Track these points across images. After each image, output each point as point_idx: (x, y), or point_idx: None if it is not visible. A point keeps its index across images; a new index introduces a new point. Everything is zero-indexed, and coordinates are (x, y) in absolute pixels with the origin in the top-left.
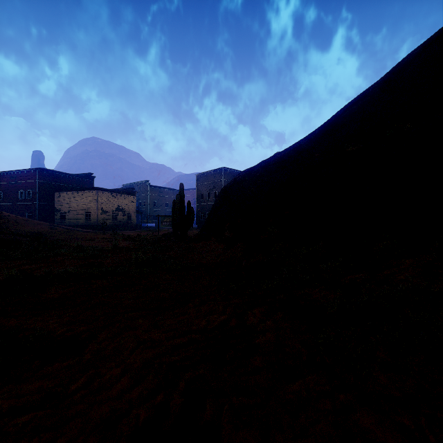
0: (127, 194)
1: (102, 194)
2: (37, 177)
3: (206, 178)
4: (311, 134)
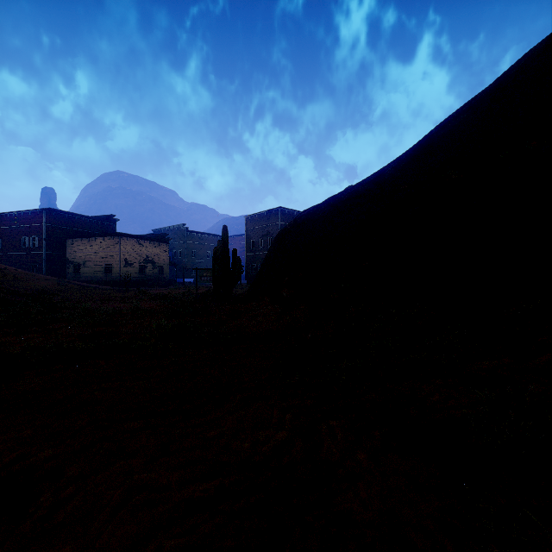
0: (157, 241)
1: (126, 242)
2: (43, 220)
3: (258, 221)
4: (395, 161)
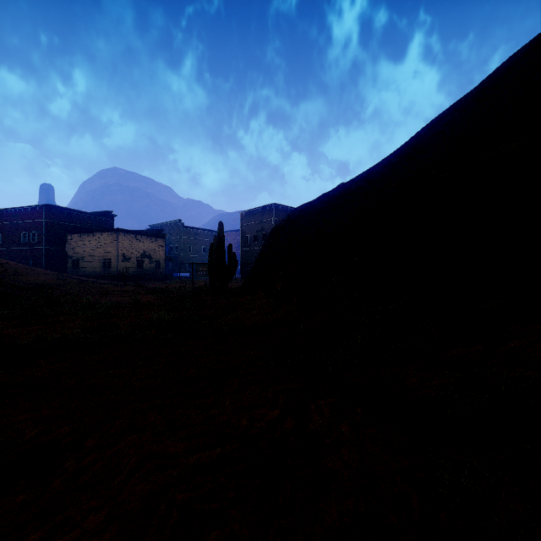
0: (154, 236)
1: (123, 237)
2: (43, 216)
3: (252, 217)
4: (385, 159)
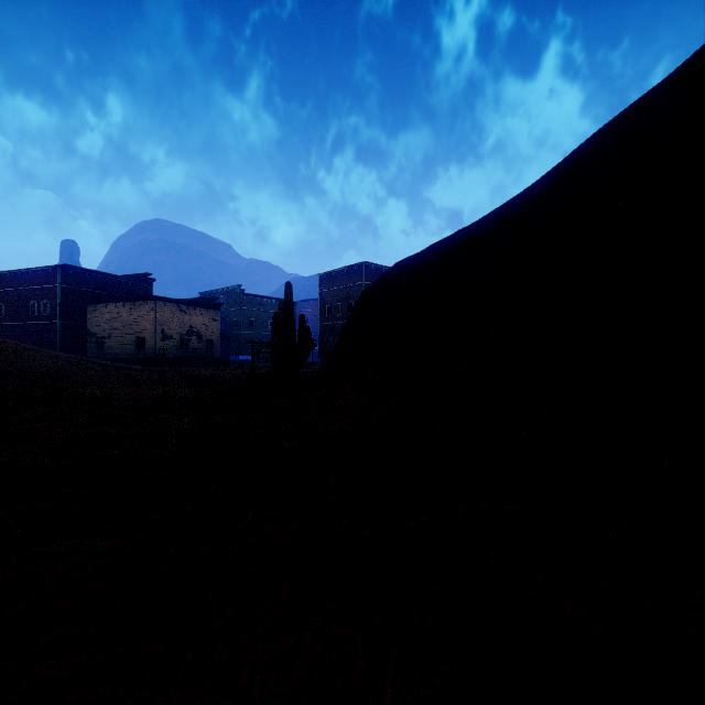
0: (205, 307)
1: (163, 308)
2: (57, 280)
3: (335, 281)
4: (527, 190)
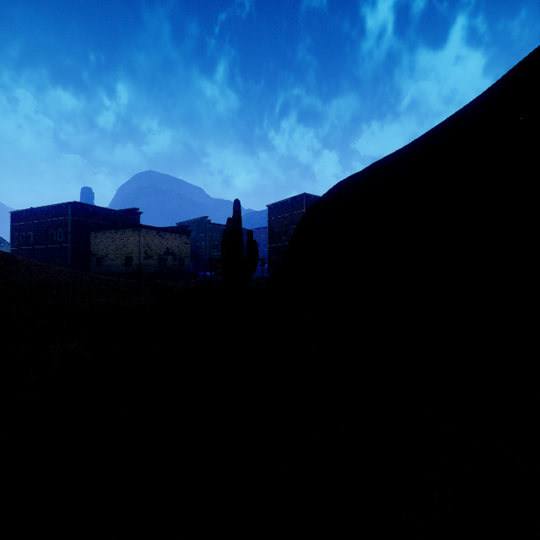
0: (178, 233)
1: (145, 233)
2: (69, 213)
3: (281, 210)
4: (480, 96)
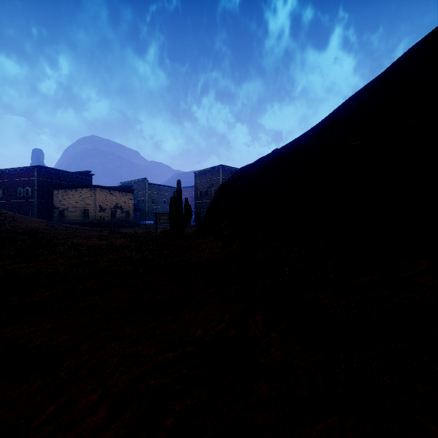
0: (125, 191)
1: (100, 192)
2: (35, 175)
3: (204, 176)
4: (310, 130)
